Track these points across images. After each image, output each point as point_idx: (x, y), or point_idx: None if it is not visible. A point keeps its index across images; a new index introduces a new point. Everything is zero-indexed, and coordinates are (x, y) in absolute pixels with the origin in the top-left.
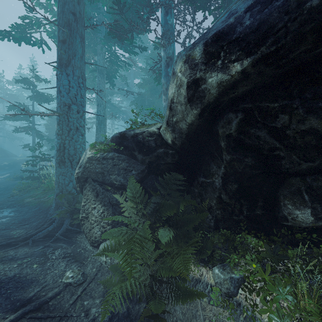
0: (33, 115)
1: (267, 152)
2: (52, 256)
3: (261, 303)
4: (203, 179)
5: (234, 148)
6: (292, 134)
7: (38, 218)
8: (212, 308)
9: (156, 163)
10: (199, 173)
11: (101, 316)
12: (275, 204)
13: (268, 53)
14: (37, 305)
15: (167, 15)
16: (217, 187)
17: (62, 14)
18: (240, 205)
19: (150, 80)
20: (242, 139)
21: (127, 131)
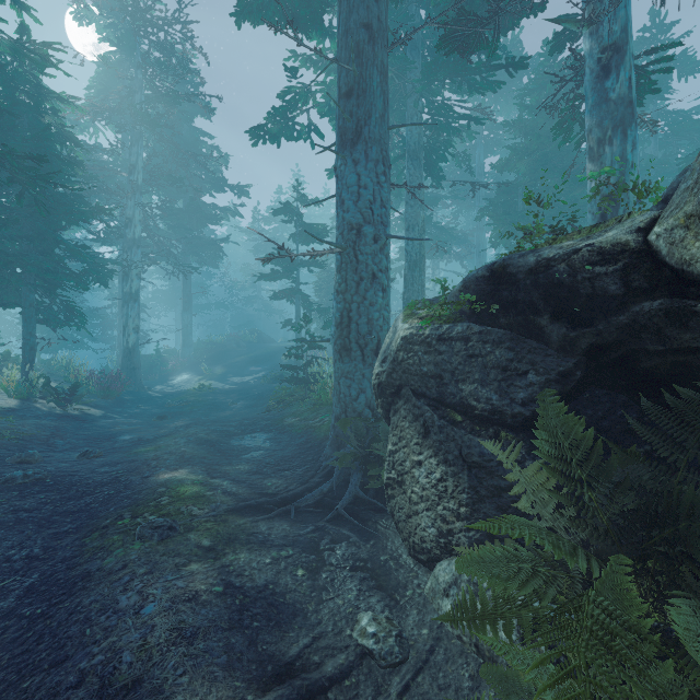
0: (298, 267)
1: None
2: (330, 557)
3: None
4: None
5: None
6: None
7: (306, 459)
8: None
9: (621, 350)
10: None
11: None
12: None
13: None
14: (304, 690)
15: None
16: None
17: (346, 37)
18: None
19: (532, 146)
20: None
21: (512, 258)
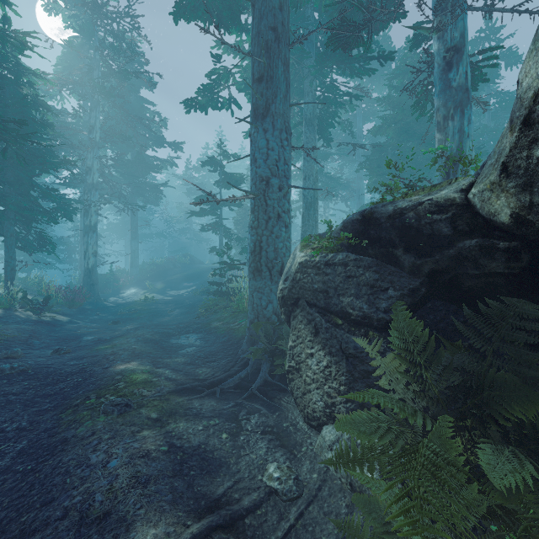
0: (221, 206)
1: None
2: (246, 424)
3: None
4: None
5: None
6: None
7: (227, 353)
8: None
9: (451, 273)
10: None
11: None
12: None
13: None
14: (228, 517)
15: None
16: None
17: (258, 37)
18: None
19: (398, 116)
20: None
21: (377, 207)
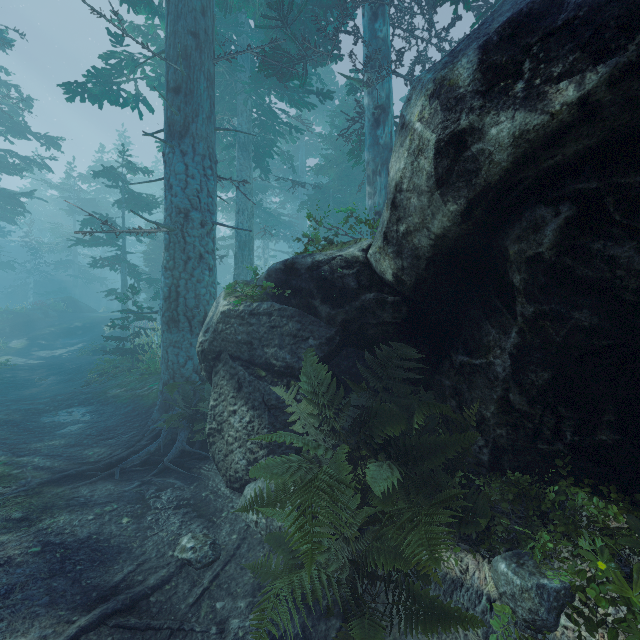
0: (124, 235)
1: (635, 296)
2: (156, 503)
3: None
4: (464, 358)
5: (546, 287)
6: None
7: (132, 426)
8: None
9: (358, 323)
10: (455, 346)
11: None
12: None
13: None
14: (128, 600)
15: (376, 21)
16: (498, 376)
17: (174, 38)
18: (555, 419)
19: (339, 159)
20: (567, 265)
21: (298, 258)
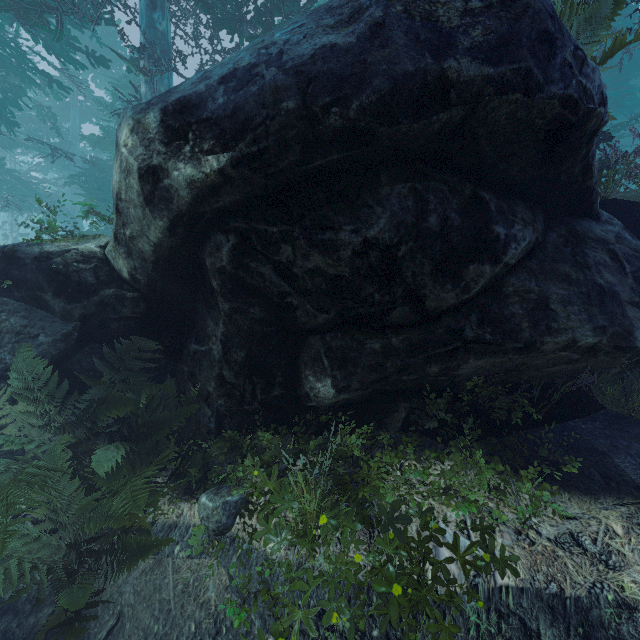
0: None
1: (279, 299)
2: None
3: (259, 524)
4: (196, 346)
5: (234, 291)
6: (300, 274)
7: None
8: (192, 563)
9: (99, 318)
10: (191, 337)
11: None
12: (298, 377)
13: (250, 153)
14: None
15: (155, 11)
16: (215, 358)
17: None
18: (252, 385)
19: None
20: (242, 276)
21: (21, 246)
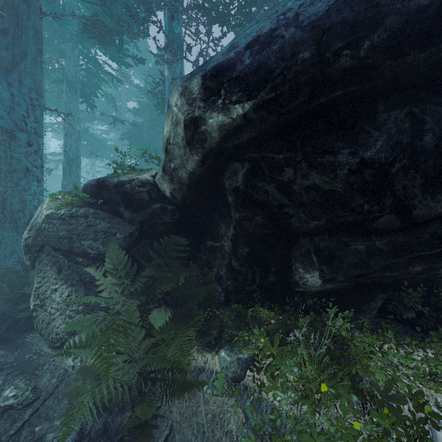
0: None
1: (277, 209)
2: None
3: (268, 380)
4: (211, 242)
5: (243, 204)
6: (298, 190)
7: None
8: (217, 399)
9: (150, 222)
10: (207, 236)
11: (61, 437)
12: (288, 268)
13: (269, 99)
14: None
15: (173, 21)
16: (226, 252)
17: None
18: (252, 272)
19: (151, 106)
20: (250, 193)
21: (107, 178)
